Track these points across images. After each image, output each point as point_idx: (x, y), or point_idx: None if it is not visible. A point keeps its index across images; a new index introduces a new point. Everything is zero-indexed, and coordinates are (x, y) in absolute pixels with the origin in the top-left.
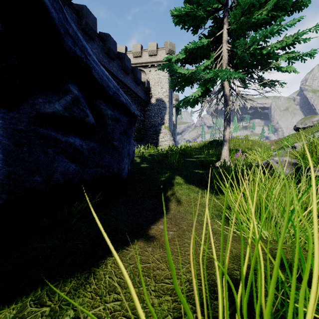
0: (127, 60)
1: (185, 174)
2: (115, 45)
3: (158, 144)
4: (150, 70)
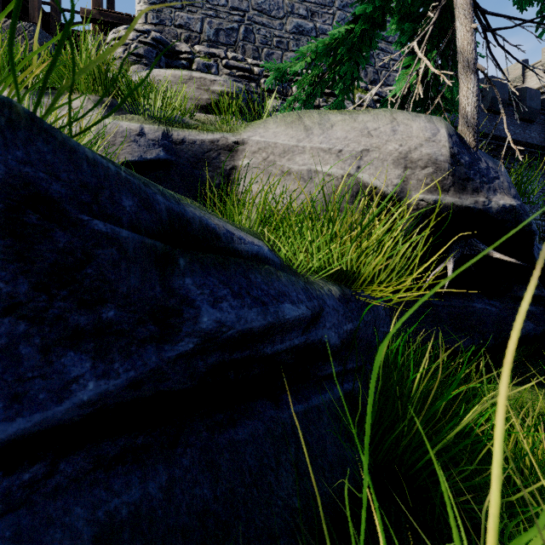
0: (531, 97)
1: None
2: (503, 86)
3: None
4: None
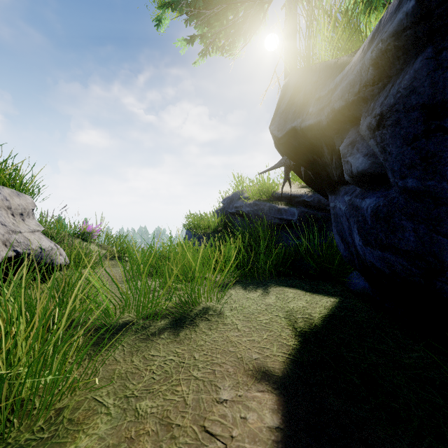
0: None
1: None
2: None
3: None
4: None
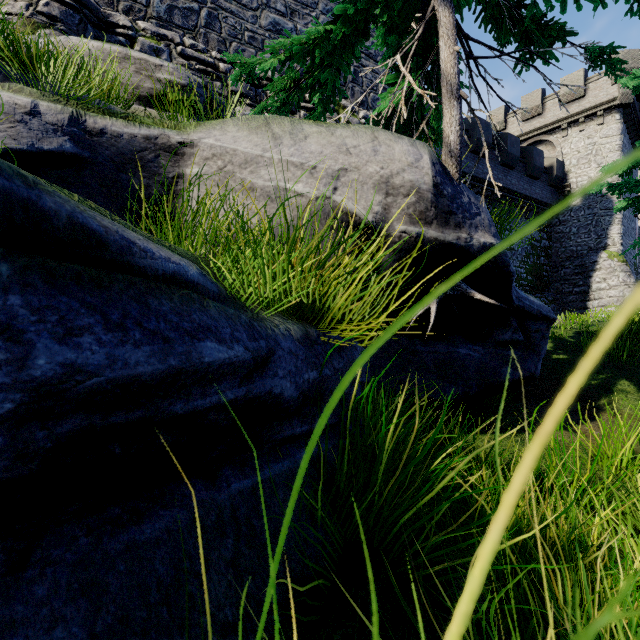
0: (512, 143)
1: (639, 377)
2: (488, 129)
3: (587, 297)
4: (565, 135)
